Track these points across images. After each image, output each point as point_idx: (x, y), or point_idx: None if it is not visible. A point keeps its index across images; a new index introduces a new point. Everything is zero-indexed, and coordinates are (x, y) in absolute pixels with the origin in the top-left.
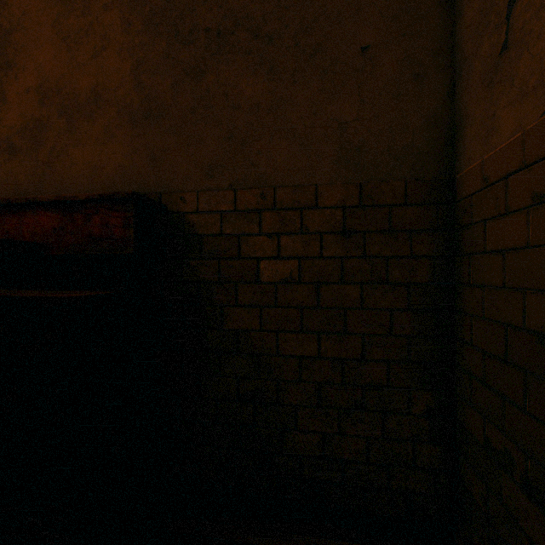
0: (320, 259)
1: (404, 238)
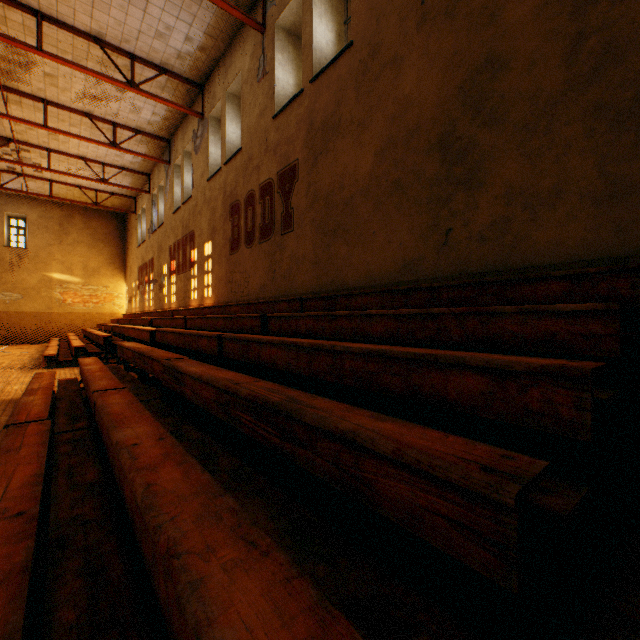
0: None
1: None
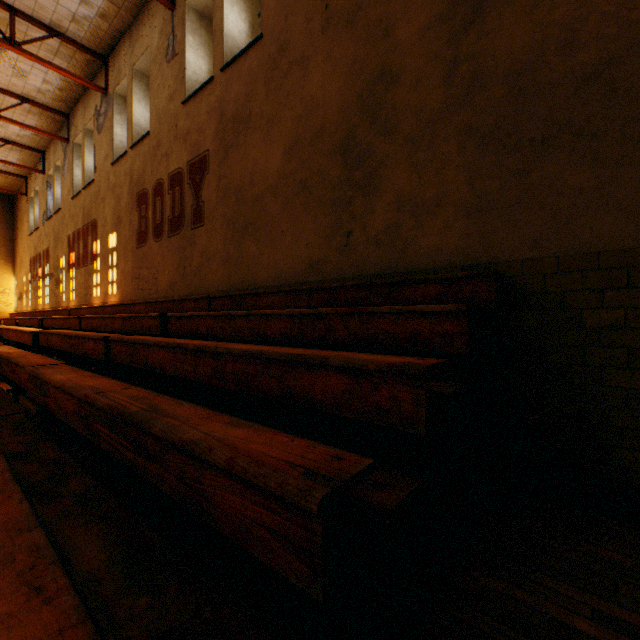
0: None
1: None
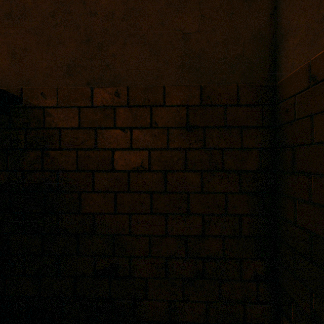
0: (167, 150)
1: (237, 132)
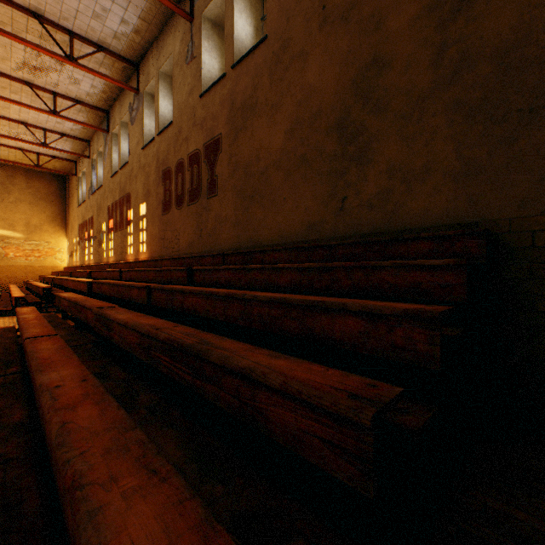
0: None
1: None
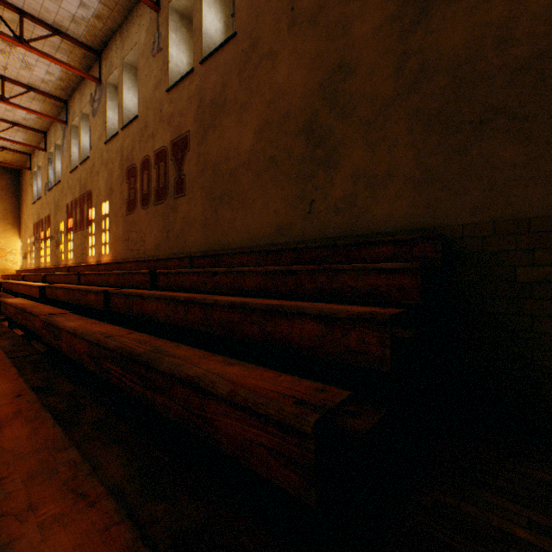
0: None
1: None
